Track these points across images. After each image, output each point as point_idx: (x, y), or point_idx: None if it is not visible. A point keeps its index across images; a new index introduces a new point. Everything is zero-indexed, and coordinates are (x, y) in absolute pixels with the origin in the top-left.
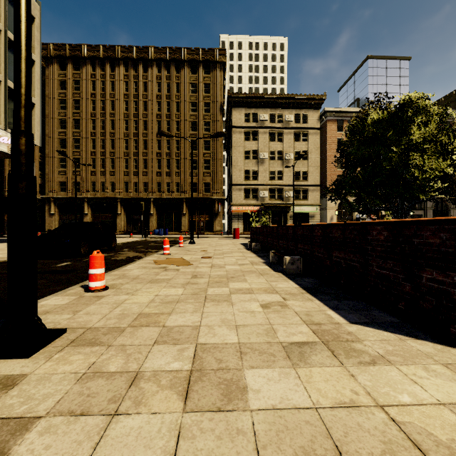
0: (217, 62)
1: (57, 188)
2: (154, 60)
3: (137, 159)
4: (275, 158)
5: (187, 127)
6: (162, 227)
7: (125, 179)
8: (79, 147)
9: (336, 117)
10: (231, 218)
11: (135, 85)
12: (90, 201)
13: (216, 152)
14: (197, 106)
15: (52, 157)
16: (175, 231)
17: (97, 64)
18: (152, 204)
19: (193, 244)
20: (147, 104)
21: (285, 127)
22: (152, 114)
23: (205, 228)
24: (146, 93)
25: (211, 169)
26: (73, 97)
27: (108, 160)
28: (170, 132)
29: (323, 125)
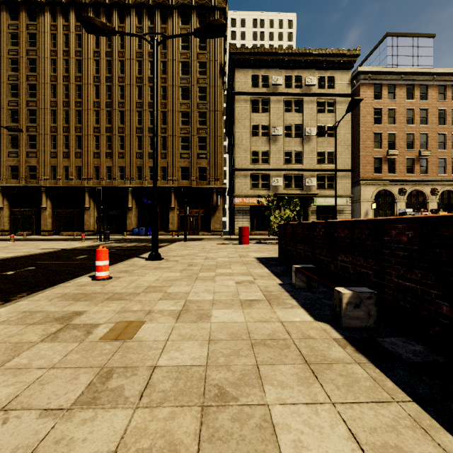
0: (216, 8)
1: (6, 174)
2: (133, 7)
3: (110, 136)
4: (292, 135)
5: (176, 94)
6: (144, 225)
7: (95, 163)
8: (35, 121)
9: (372, 80)
10: (234, 213)
11: (109, 39)
12: (49, 192)
13: (214, 127)
14: (190, 67)
15: None
16: (161, 231)
17: (58, 12)
18: (130, 195)
19: (155, 260)
20: (123, 64)
21: (305, 93)
22: (131, 77)
23: (200, 226)
24: (122, 50)
25: (208, 150)
26: (27, 55)
27: (73, 138)
28: None
29: (353, 92)
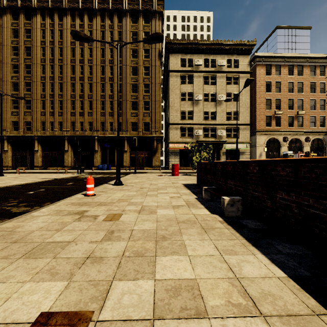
0: (156, 11)
1: (10, 127)
2: (98, 11)
3: (82, 100)
4: (208, 100)
5: (128, 71)
6: (106, 163)
7: (71, 119)
8: (30, 90)
9: (265, 62)
10: (169, 154)
11: None
12: (40, 139)
13: (154, 95)
14: (138, 52)
15: (5, 99)
16: None
17: (46, 14)
18: (96, 142)
19: (119, 185)
20: (91, 50)
21: (218, 71)
22: (97, 59)
23: (145, 163)
24: None
25: (151, 110)
26: (24, 44)
27: (56, 102)
28: (113, 76)
29: (251, 70)
